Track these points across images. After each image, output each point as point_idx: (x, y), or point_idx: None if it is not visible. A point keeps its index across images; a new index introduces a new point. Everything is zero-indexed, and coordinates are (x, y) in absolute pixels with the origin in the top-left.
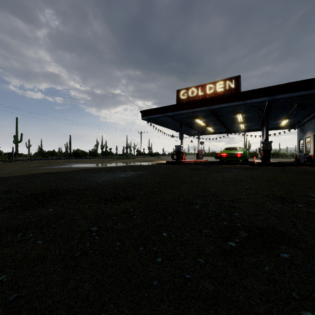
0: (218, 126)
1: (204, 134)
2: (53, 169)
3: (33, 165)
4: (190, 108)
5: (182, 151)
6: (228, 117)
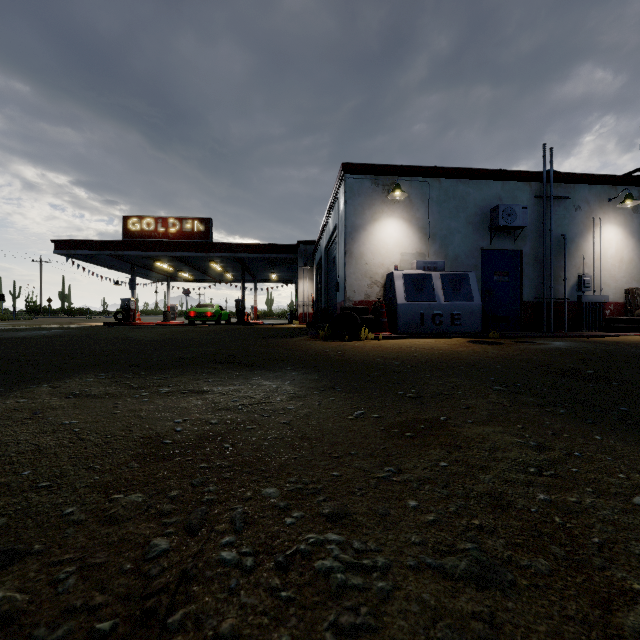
0: (197, 272)
1: (181, 280)
2: None
3: None
4: (142, 250)
5: (133, 307)
6: (203, 264)
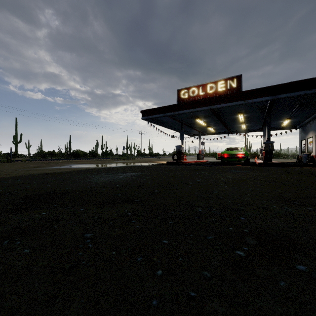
0: (219, 126)
1: (205, 134)
2: (51, 170)
3: (32, 166)
4: (191, 108)
5: (183, 151)
6: (229, 117)
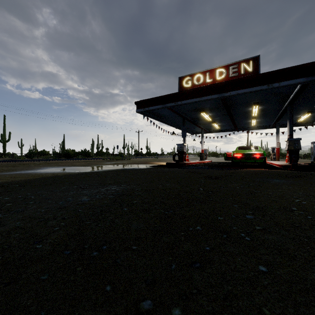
0: (225, 122)
1: (208, 132)
2: None
3: None
4: (196, 96)
5: (185, 151)
6: (240, 110)
